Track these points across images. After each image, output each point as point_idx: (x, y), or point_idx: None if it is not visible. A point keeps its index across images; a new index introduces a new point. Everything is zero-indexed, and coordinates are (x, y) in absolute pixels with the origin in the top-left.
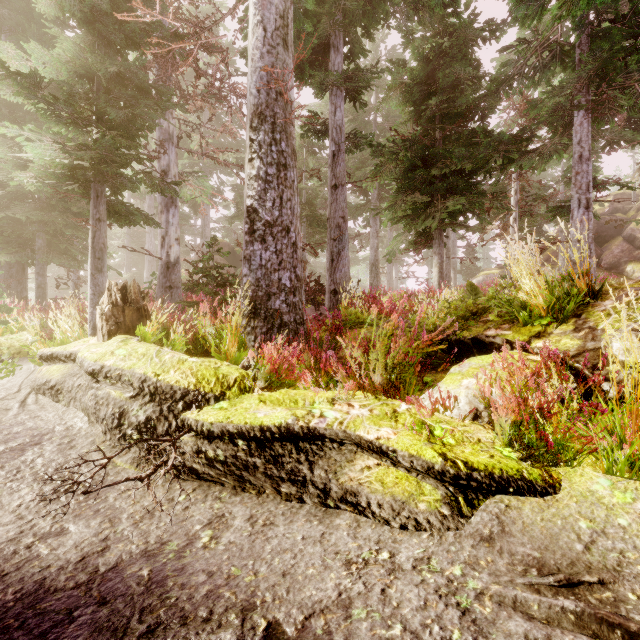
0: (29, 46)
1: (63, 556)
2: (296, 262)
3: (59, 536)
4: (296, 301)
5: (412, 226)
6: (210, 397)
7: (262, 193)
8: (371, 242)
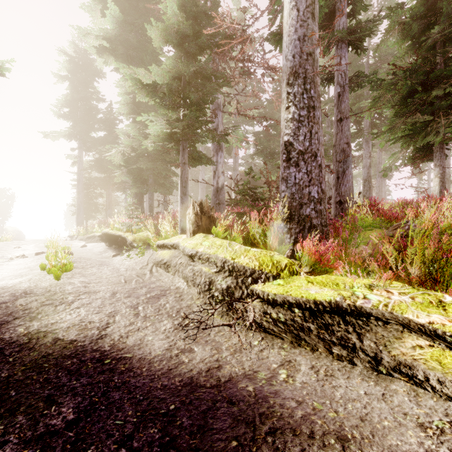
0: (151, 67)
1: (197, 365)
2: (321, 179)
3: (190, 352)
4: (321, 209)
5: (410, 144)
6: (269, 276)
7: (296, 130)
8: (364, 162)
